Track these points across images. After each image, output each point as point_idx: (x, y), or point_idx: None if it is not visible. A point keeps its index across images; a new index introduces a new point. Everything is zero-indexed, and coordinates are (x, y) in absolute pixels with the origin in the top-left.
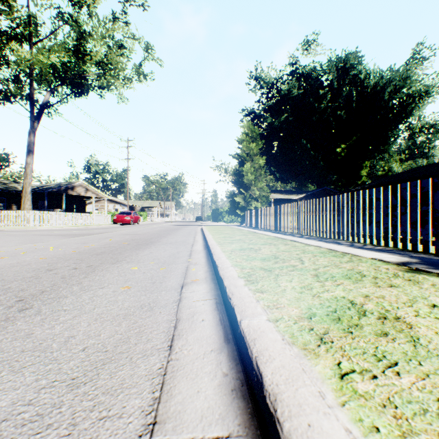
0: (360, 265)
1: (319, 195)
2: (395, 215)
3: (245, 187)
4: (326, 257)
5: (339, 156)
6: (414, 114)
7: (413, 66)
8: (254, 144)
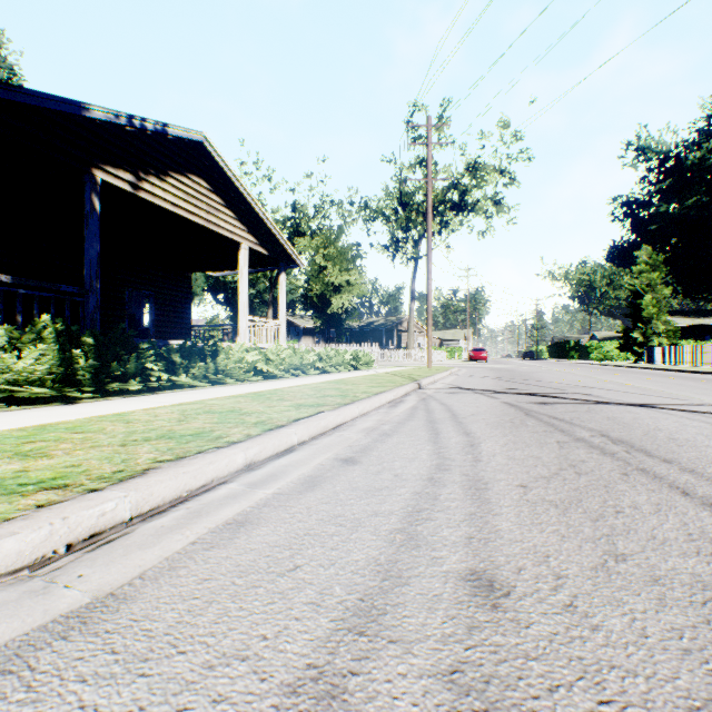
0: None
1: None
2: None
3: (642, 321)
4: None
5: None
6: None
7: None
8: (655, 274)
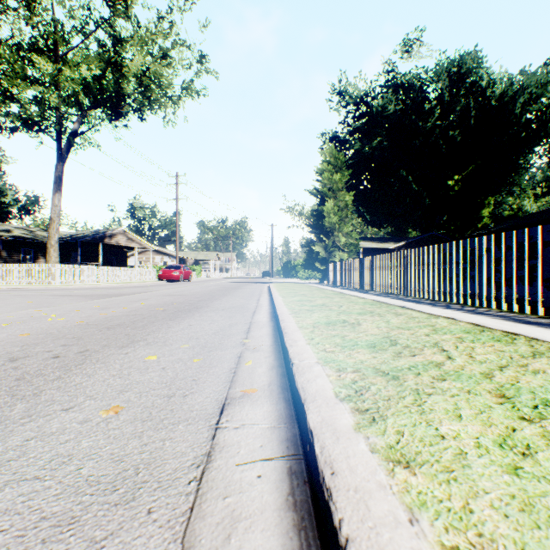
0: None
1: (423, 243)
2: None
3: (327, 232)
4: (483, 343)
5: (451, 191)
6: None
7: None
8: (338, 175)
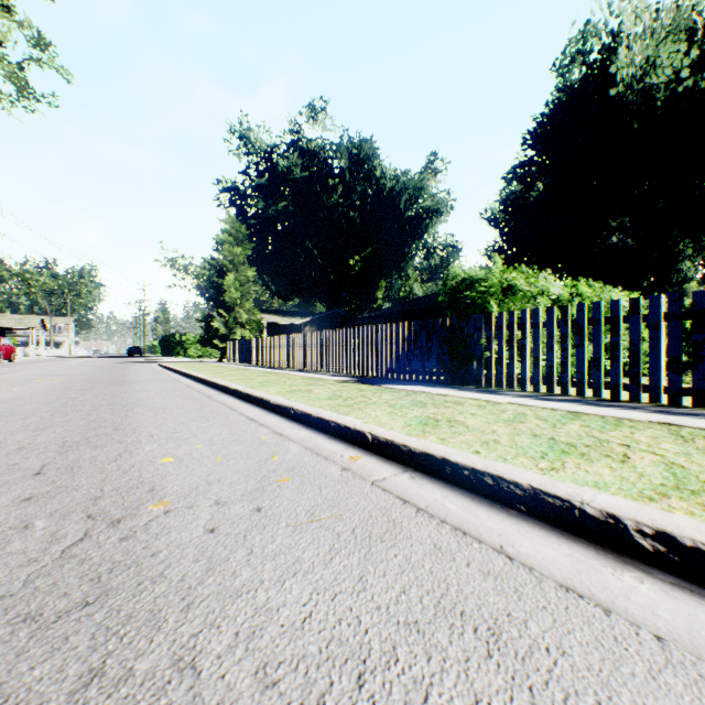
0: (320, 382)
1: (329, 320)
2: (359, 351)
3: (228, 307)
4: (303, 380)
5: (353, 270)
6: (429, 231)
7: (428, 178)
8: (240, 249)
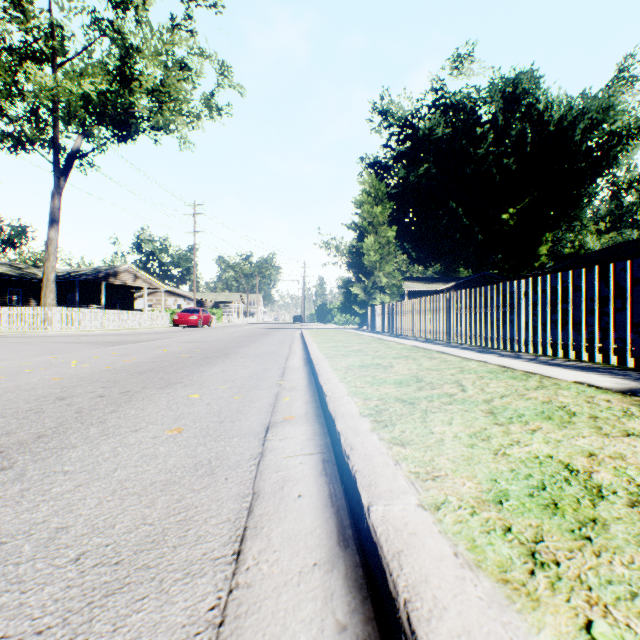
0: (560, 393)
1: (475, 284)
2: (606, 313)
3: (366, 272)
4: (499, 380)
5: (505, 226)
6: (620, 161)
7: (619, 90)
8: (379, 208)
